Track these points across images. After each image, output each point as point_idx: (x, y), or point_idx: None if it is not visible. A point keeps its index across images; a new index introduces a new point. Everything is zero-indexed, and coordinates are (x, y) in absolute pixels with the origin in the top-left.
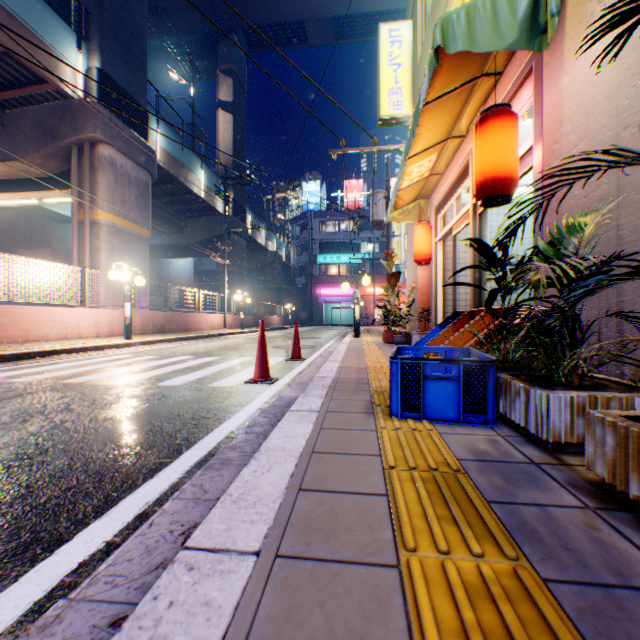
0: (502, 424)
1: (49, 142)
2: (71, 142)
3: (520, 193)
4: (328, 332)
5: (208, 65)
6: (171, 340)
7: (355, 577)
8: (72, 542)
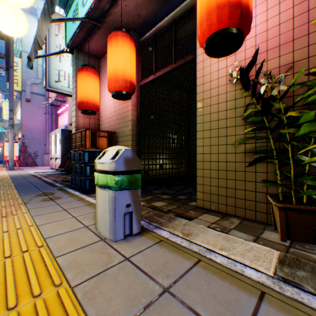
0: None
1: None
2: None
3: None
4: None
5: None
6: None
7: None
8: None
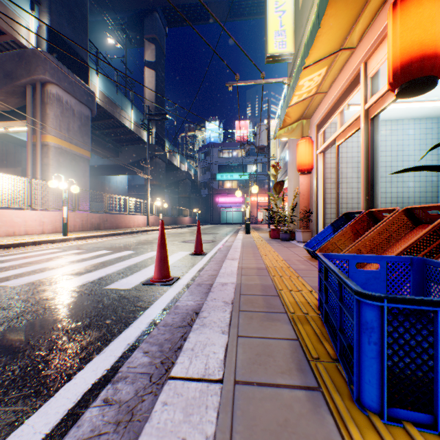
0: None
1: (8, 82)
2: (25, 82)
3: (391, 111)
4: (224, 229)
5: (137, 35)
6: (102, 236)
7: None
8: None
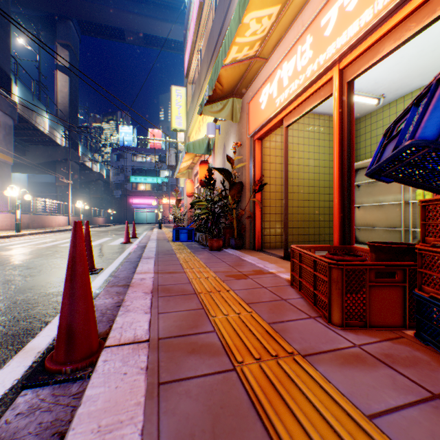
0: (196, 241)
1: None
2: None
3: None
4: (141, 227)
5: (47, 35)
6: (44, 232)
7: (168, 248)
8: (120, 257)
